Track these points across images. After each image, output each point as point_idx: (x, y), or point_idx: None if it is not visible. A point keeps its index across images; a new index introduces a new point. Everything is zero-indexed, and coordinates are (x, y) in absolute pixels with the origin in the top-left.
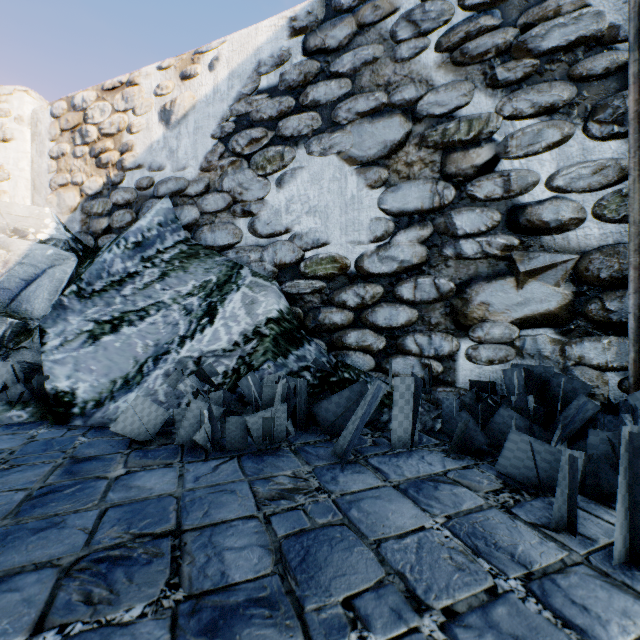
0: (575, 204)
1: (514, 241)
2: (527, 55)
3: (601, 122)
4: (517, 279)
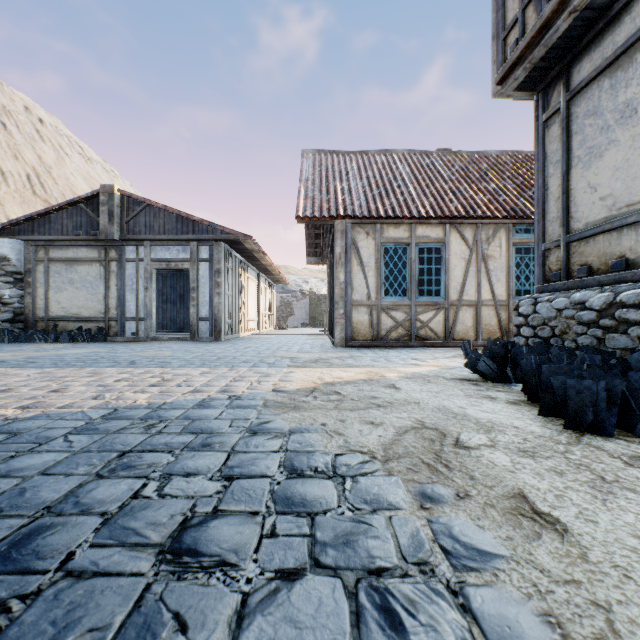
0: (14, 300)
1: (1, 305)
2: (4, 271)
3: (19, 287)
4: (2, 312)
